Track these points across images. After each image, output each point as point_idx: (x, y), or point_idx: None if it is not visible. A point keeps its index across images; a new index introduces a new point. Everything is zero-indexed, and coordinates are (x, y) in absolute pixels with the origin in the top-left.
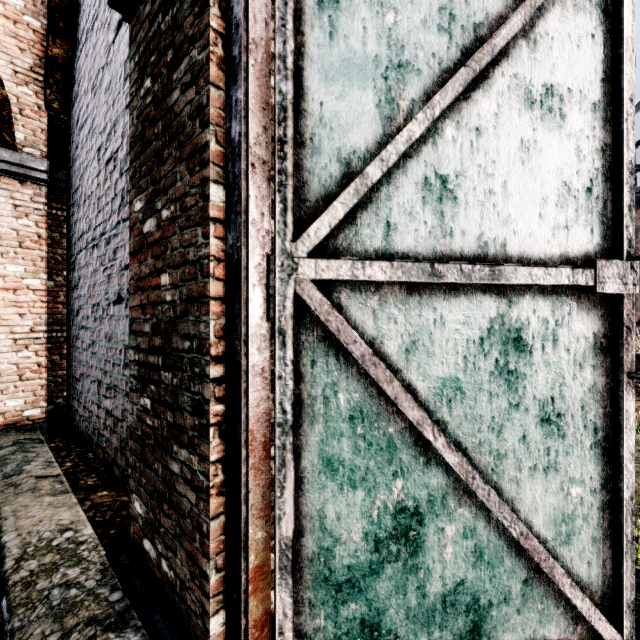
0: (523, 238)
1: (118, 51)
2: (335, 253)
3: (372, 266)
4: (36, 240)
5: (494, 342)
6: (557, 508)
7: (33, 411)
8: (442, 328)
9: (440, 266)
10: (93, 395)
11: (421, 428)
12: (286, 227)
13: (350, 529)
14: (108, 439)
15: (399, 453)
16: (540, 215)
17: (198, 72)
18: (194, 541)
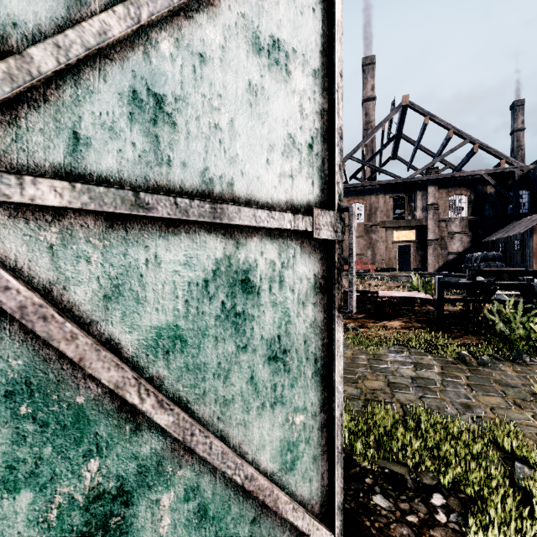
0: (251, 180)
1: None
2: None
3: (37, 184)
4: None
5: (220, 284)
6: (283, 439)
7: None
8: (157, 270)
9: (148, 196)
10: None
11: (122, 391)
12: None
13: None
14: None
15: (94, 426)
16: (268, 160)
17: None
18: None
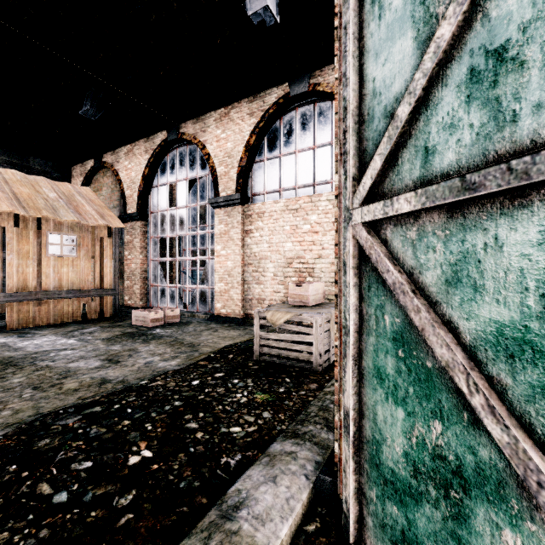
0: None
1: None
2: (383, 197)
3: (399, 200)
4: None
5: None
6: None
7: None
8: (497, 254)
9: (473, 175)
10: None
11: (451, 372)
12: (346, 190)
13: (393, 438)
14: None
15: (438, 393)
16: None
17: None
18: None
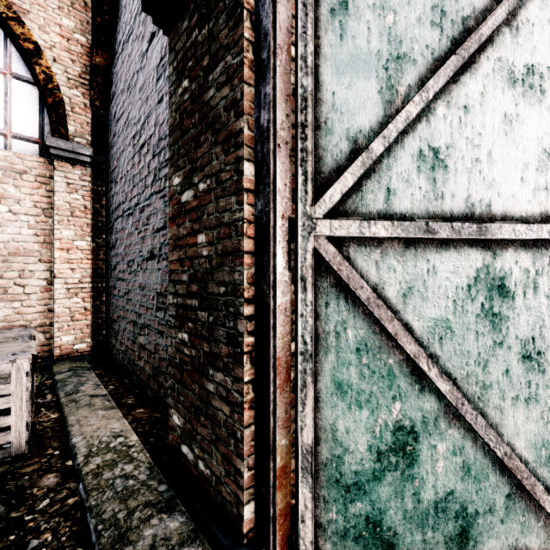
0: (506, 199)
1: (151, 58)
2: (344, 215)
3: (376, 225)
4: (83, 210)
5: (480, 289)
6: (537, 434)
7: (81, 345)
8: (434, 276)
9: (434, 224)
10: (129, 333)
11: (417, 360)
12: (307, 194)
13: (357, 441)
14: (142, 368)
15: (397, 380)
16: (522, 179)
17: (233, 73)
18: (229, 445)
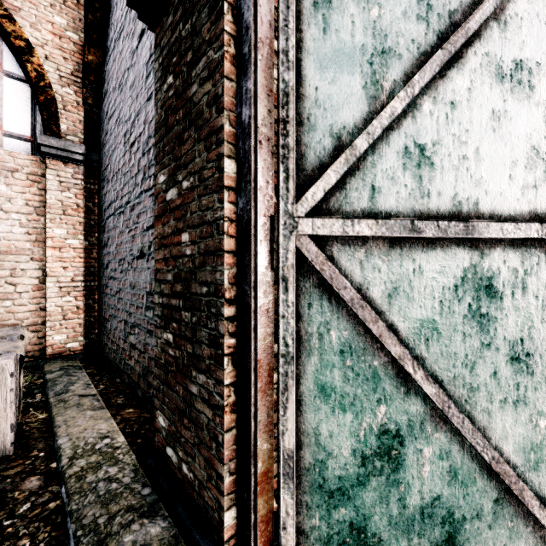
0: (494, 197)
1: (141, 55)
2: (328, 213)
3: (360, 223)
4: (75, 209)
5: (467, 289)
6: (526, 437)
7: (73, 344)
8: (420, 276)
9: (419, 223)
10: (120, 332)
11: (402, 362)
12: (288, 192)
13: (340, 446)
14: (132, 367)
15: (382, 383)
16: (510, 176)
17: (214, 68)
18: (211, 449)
